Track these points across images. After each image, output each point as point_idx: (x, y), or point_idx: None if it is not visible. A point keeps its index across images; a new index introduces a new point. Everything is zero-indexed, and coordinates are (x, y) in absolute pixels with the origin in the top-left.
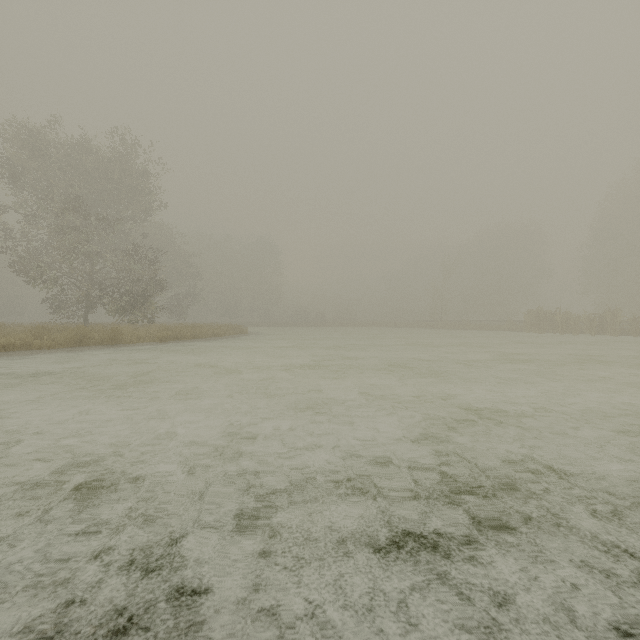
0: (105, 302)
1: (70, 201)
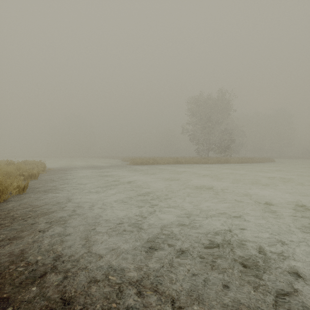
0: (215, 149)
1: (207, 118)
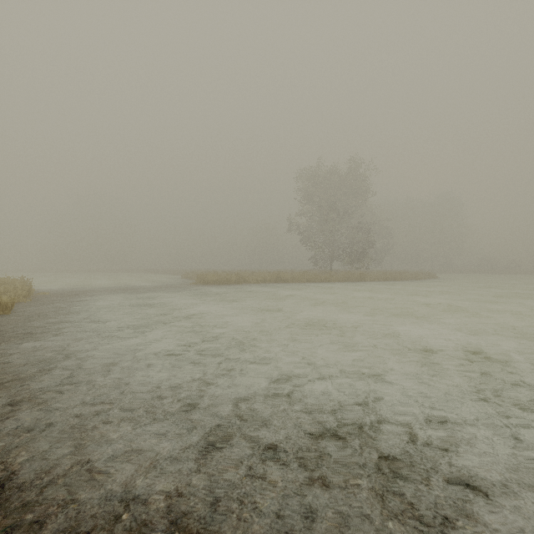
0: (343, 258)
1: (330, 205)
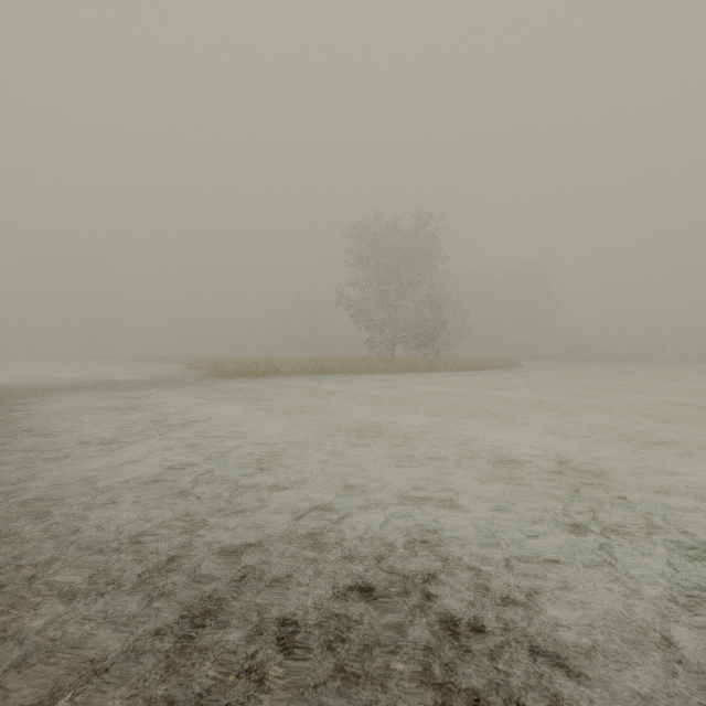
0: (408, 341)
1: (391, 272)
